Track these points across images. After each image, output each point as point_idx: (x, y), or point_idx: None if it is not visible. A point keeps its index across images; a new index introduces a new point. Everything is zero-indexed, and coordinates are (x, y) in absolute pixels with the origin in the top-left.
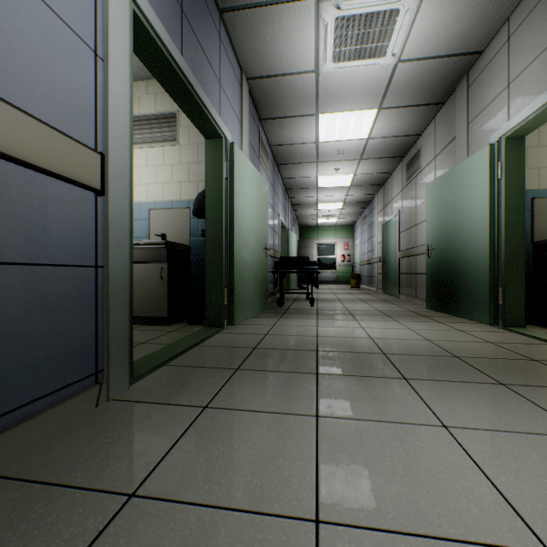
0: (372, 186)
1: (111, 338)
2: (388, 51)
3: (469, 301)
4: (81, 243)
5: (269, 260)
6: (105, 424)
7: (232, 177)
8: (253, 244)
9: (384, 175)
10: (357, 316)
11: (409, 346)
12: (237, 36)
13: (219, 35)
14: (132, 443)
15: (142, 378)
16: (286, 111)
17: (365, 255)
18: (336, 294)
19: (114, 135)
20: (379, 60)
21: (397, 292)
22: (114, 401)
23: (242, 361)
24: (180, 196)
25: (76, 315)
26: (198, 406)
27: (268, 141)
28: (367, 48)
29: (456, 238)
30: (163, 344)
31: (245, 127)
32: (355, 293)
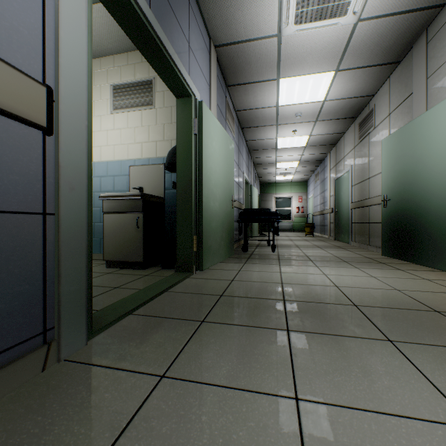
0: (325, 146)
1: (62, 292)
2: (349, 9)
3: (431, 249)
4: (23, 186)
5: (235, 211)
6: (42, 399)
7: (201, 133)
8: (220, 196)
9: (336, 135)
10: (317, 262)
11: (379, 297)
12: (205, 3)
13: (188, 0)
14: (61, 437)
15: (103, 330)
16: (250, 77)
17: (318, 207)
18: (293, 241)
19: (67, 70)
20: (340, 19)
21: (350, 239)
22: (64, 362)
23: (208, 311)
24: (156, 153)
25: (15, 269)
26: (154, 374)
27: (234, 106)
28: (329, 7)
29: (415, 189)
30: (135, 289)
31: (213, 90)
32: (310, 240)
